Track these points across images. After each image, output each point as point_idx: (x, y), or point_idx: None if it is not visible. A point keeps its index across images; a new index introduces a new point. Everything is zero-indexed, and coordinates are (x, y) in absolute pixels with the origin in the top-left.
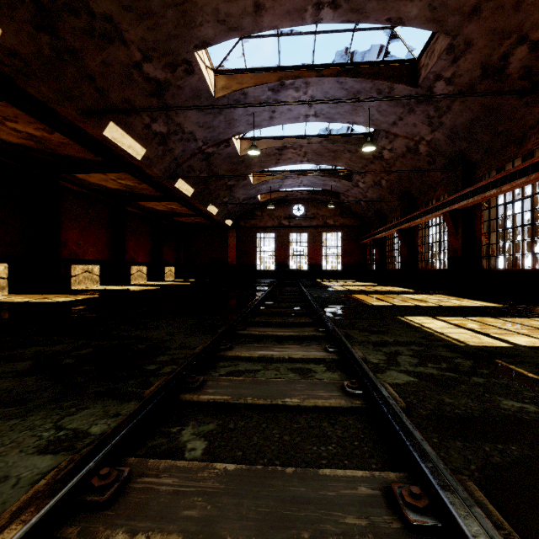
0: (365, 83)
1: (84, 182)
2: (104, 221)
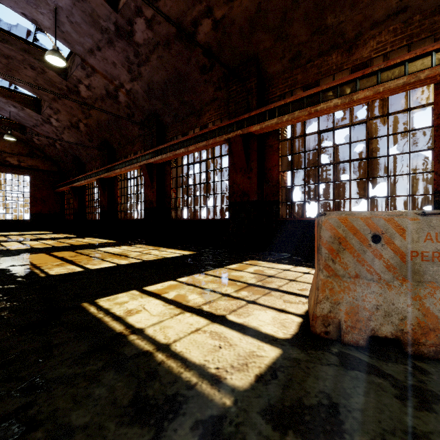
0: None
1: None
2: None
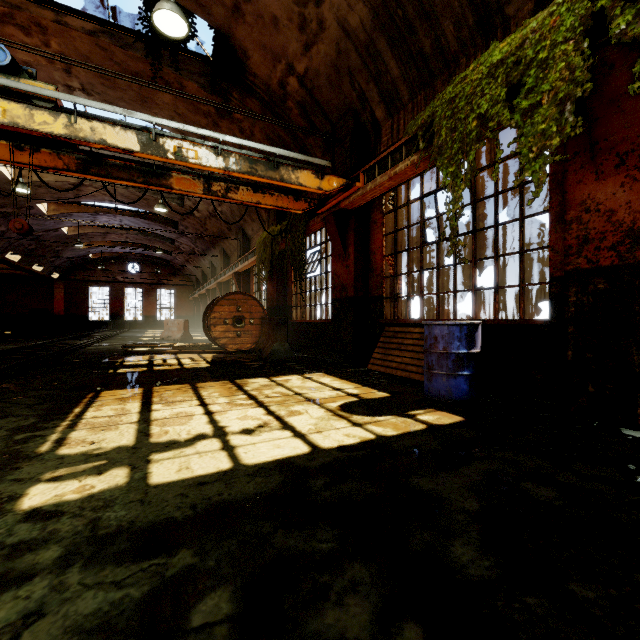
0: (151, 222)
1: None
2: None
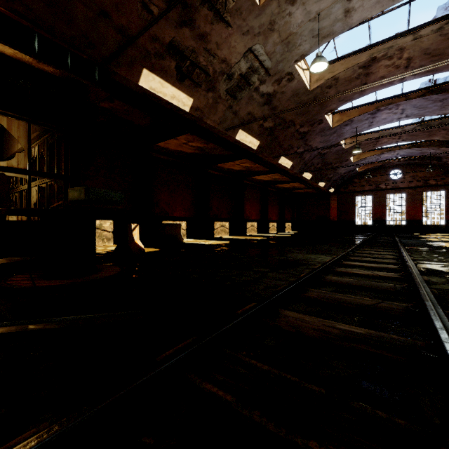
0: (448, 94)
1: (254, 179)
2: (258, 197)
